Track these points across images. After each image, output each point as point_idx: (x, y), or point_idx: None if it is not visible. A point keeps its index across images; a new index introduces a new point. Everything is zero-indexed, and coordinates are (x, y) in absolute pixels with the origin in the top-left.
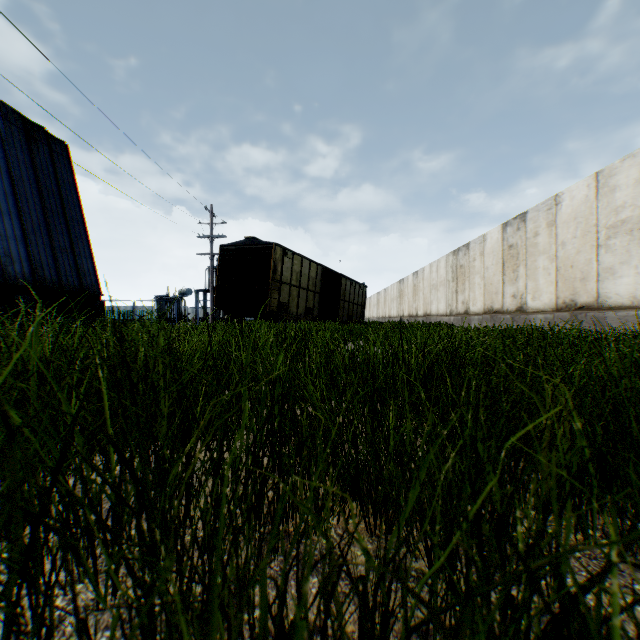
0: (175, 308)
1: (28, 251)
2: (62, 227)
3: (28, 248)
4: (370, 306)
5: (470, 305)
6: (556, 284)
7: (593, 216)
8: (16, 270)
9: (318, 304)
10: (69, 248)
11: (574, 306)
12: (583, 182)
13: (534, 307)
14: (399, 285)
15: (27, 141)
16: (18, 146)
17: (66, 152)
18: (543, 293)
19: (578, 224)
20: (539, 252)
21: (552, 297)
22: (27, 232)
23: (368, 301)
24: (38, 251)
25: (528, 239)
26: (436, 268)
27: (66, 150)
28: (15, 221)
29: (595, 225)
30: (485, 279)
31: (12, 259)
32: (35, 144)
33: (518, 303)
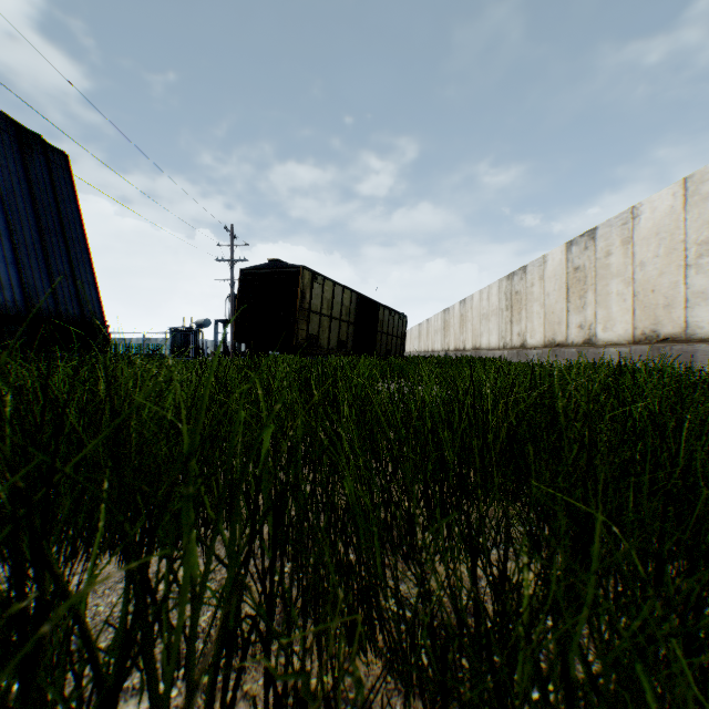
0: (191, 341)
1: (20, 276)
2: (61, 249)
3: (20, 272)
4: (411, 339)
5: (527, 337)
6: (633, 312)
7: (680, 230)
8: (6, 297)
9: (352, 336)
10: (69, 272)
11: (656, 338)
12: (667, 190)
13: (605, 339)
14: (444, 315)
15: (20, 150)
16: (9, 156)
17: (66, 164)
18: (617, 323)
19: (661, 240)
20: (612, 275)
21: (628, 327)
22: (19, 254)
23: (408, 333)
24: (32, 276)
25: (598, 260)
26: (487, 295)
27: (66, 161)
28: (5, 241)
29: (683, 241)
30: (545, 307)
31: (1, 284)
32: (30, 154)
33: (586, 335)
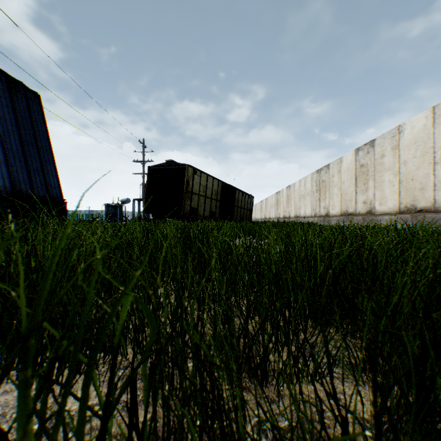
0: (118, 212)
1: (9, 170)
2: (35, 153)
3: (9, 168)
4: (255, 210)
5: (330, 209)
6: (399, 193)
7: (430, 140)
8: None
9: (219, 209)
10: (40, 169)
11: (414, 209)
12: (422, 114)
13: (381, 210)
14: (276, 195)
15: (9, 91)
16: (2, 95)
17: (38, 100)
18: (388, 200)
19: (417, 147)
20: (385, 169)
21: (396, 203)
22: (8, 157)
23: (254, 207)
24: (17, 170)
25: (376, 160)
26: (304, 183)
27: (38, 99)
28: None
29: (432, 147)
30: (341, 190)
31: None
32: (15, 94)
33: (368, 208)
